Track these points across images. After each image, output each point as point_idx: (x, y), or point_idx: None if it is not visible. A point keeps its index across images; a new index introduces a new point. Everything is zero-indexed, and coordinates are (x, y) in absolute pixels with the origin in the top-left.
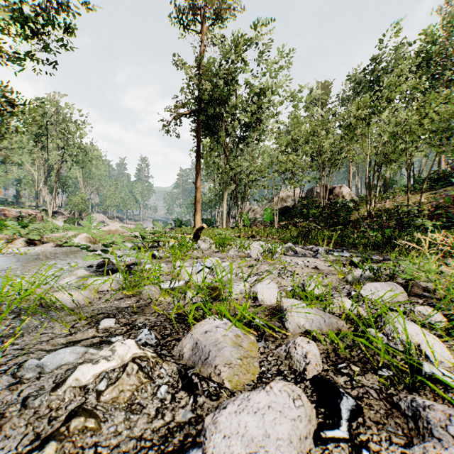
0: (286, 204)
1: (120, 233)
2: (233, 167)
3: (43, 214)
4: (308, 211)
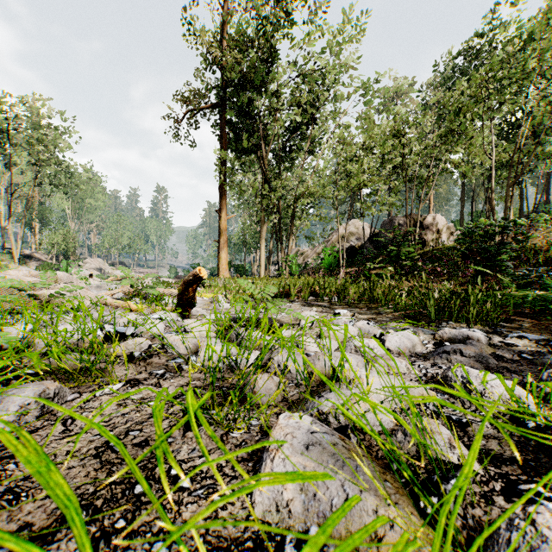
0: (348, 245)
1: (11, 289)
2: (274, 188)
3: (8, 258)
4: (401, 249)
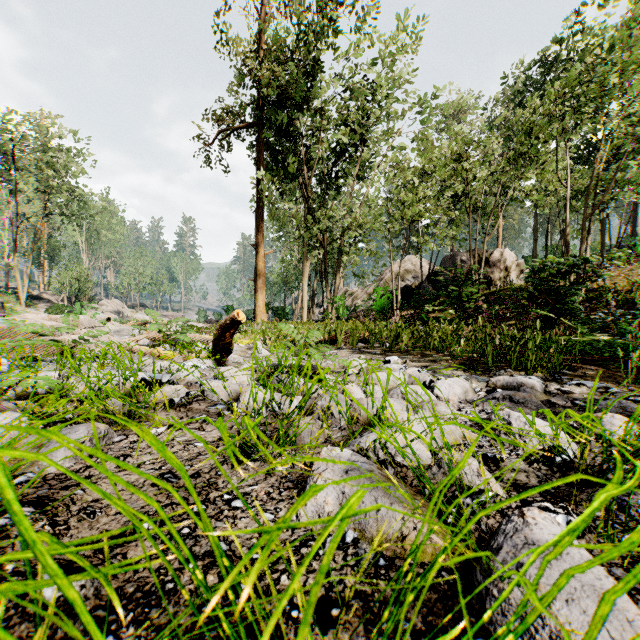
0: (403, 284)
1: (30, 334)
2: (319, 219)
3: (13, 299)
4: (463, 289)
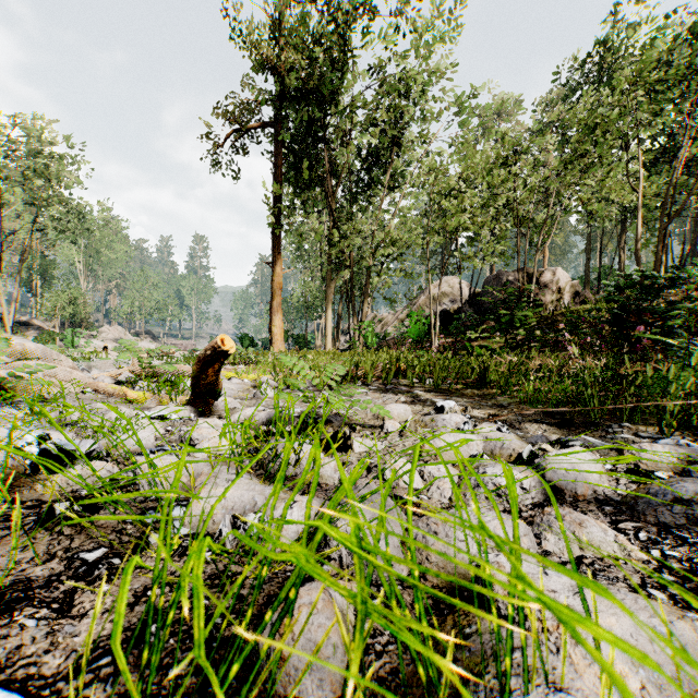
0: (439, 308)
1: None
2: (344, 233)
3: None
4: (515, 313)
